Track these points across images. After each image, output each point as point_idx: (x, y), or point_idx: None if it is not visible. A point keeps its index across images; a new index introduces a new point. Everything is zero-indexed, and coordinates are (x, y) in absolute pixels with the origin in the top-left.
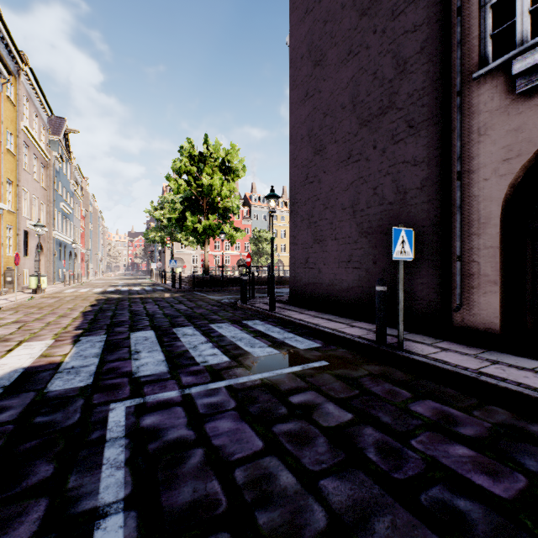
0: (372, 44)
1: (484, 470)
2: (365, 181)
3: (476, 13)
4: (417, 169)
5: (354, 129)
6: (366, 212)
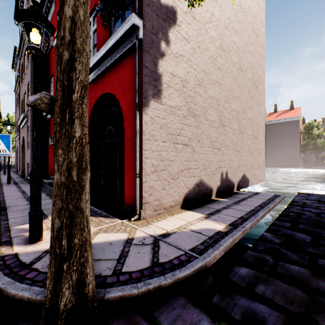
0: None
1: None
2: None
3: (17, 127)
4: None
5: None
6: None
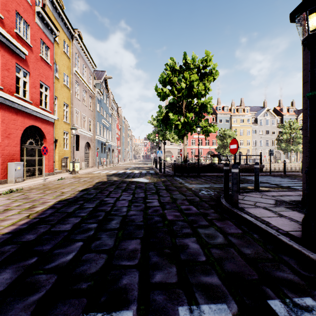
0: None
1: None
2: None
3: None
4: None
5: None
6: None
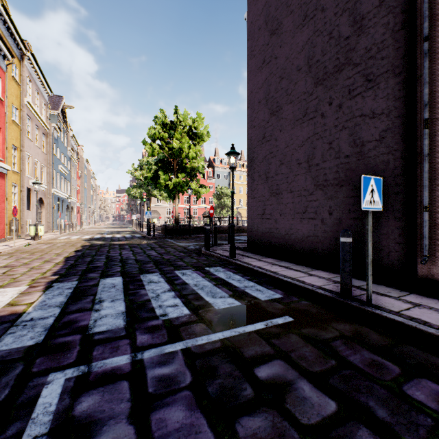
0: (328, 6)
1: None
2: (320, 137)
3: None
4: (375, 121)
5: (309, 88)
6: (321, 165)
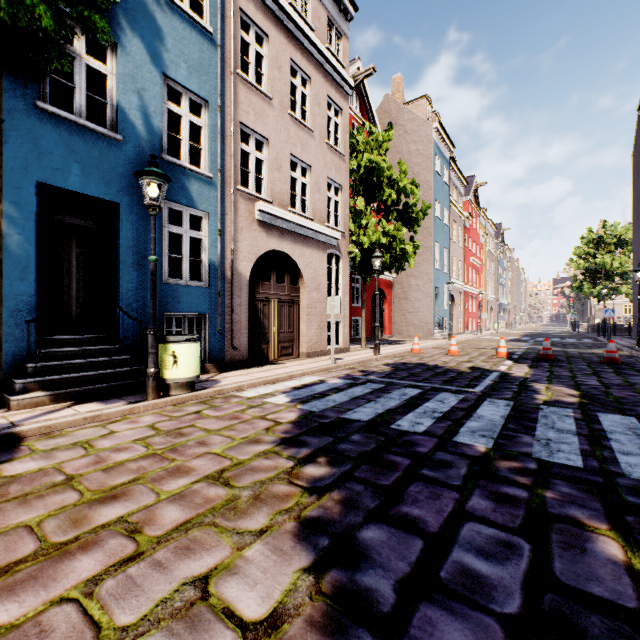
0: None
1: (577, 343)
2: None
3: None
4: None
5: None
6: None
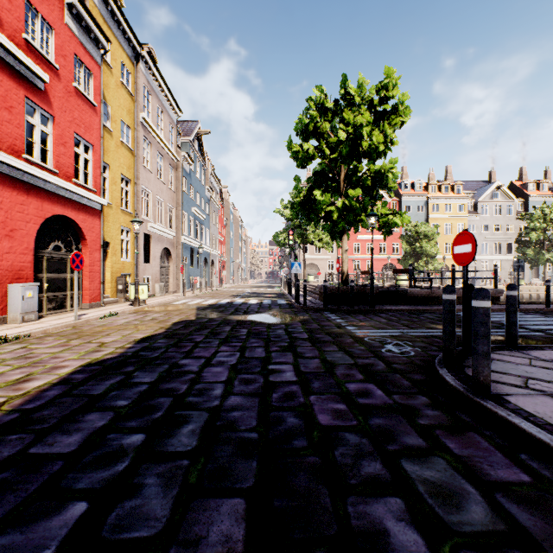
0: None
1: None
2: None
3: None
4: None
5: None
6: None
